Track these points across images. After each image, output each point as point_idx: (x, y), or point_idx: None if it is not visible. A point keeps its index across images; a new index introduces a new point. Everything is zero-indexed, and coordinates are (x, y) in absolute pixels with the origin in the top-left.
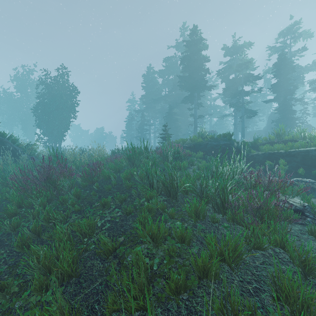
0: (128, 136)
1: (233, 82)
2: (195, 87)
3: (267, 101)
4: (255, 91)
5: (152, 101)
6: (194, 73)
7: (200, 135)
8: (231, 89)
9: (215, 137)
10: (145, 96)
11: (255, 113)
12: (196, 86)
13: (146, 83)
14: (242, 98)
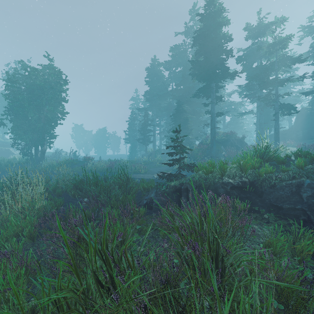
0: (130, 137)
1: (262, 69)
2: (213, 75)
3: (308, 93)
4: (295, 79)
5: (157, 98)
6: (212, 56)
7: (260, 154)
8: (260, 78)
9: (234, 139)
10: (149, 92)
11: (294, 108)
12: (215, 72)
13: (150, 77)
14: (276, 89)
